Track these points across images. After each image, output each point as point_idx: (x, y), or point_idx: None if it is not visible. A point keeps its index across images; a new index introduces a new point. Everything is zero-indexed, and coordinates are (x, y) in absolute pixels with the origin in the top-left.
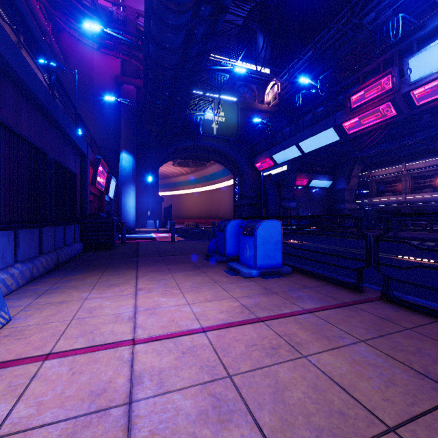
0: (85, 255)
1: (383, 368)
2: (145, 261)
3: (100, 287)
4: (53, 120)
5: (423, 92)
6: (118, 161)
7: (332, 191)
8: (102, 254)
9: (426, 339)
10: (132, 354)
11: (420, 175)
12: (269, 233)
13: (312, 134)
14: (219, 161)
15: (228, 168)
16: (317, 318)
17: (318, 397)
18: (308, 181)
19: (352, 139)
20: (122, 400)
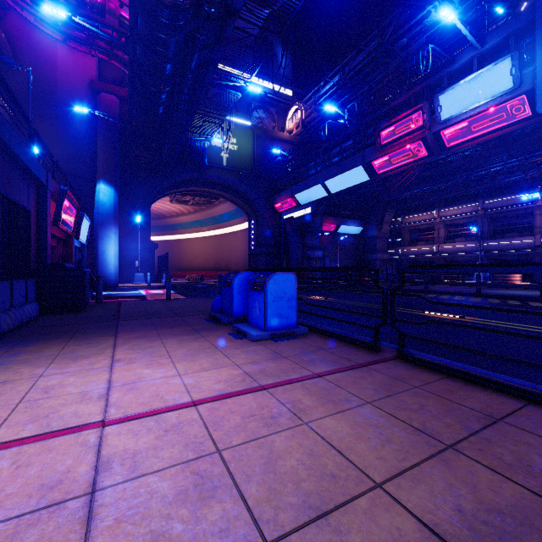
0: (42, 320)
1: (383, 428)
2: (128, 326)
3: (62, 360)
4: None
5: (453, 133)
6: (93, 193)
7: (363, 238)
8: (69, 318)
9: (431, 396)
10: (100, 437)
11: (453, 223)
12: (281, 287)
13: (339, 172)
14: (230, 199)
15: (241, 207)
16: (326, 382)
17: (312, 462)
18: (336, 227)
19: (383, 180)
20: (83, 490)
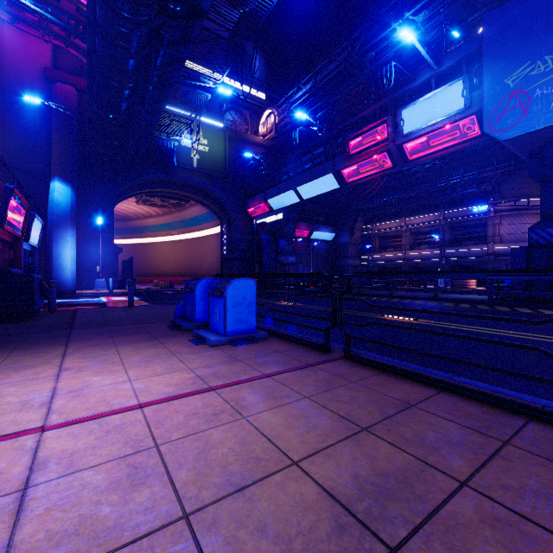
0: None
1: (313, 417)
2: (81, 334)
3: (3, 371)
4: None
5: (414, 146)
6: (47, 192)
7: (336, 245)
8: (14, 328)
9: (363, 389)
10: (38, 441)
11: (418, 231)
12: (241, 293)
13: (311, 178)
14: (201, 202)
15: (213, 211)
16: (273, 381)
17: (242, 449)
18: (309, 233)
19: (353, 188)
20: (15, 487)
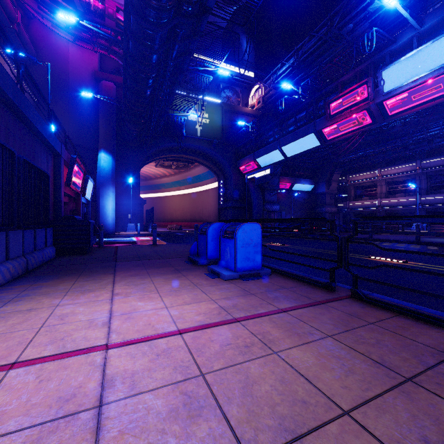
0: (58, 260)
1: (345, 359)
2: (123, 266)
3: (73, 293)
4: (22, 116)
5: (395, 103)
6: (96, 160)
7: (314, 195)
8: (78, 259)
9: (385, 331)
10: (105, 358)
11: (393, 181)
12: (249, 235)
13: (294, 139)
14: (203, 163)
15: (212, 170)
16: (290, 317)
17: (284, 388)
18: (291, 185)
19: (331, 145)
20: (92, 403)
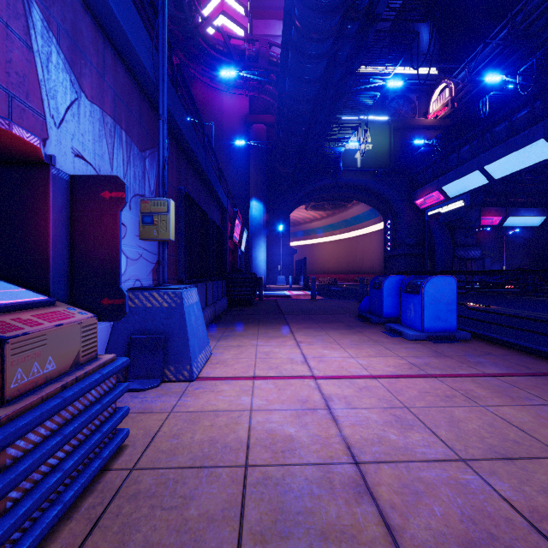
0: (232, 310)
1: None
2: (293, 318)
3: (263, 337)
4: (207, 181)
5: None
6: (246, 209)
7: (546, 231)
8: (248, 310)
9: None
10: (317, 384)
11: None
12: (439, 290)
13: (507, 152)
14: (364, 200)
15: (376, 207)
16: (500, 381)
17: (493, 430)
18: (501, 219)
19: None
20: (323, 407)
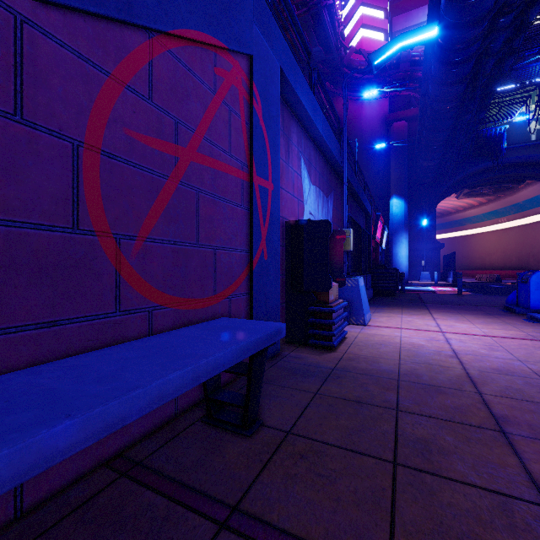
0: (377, 298)
1: None
2: (433, 306)
3: (406, 314)
4: (357, 198)
5: None
6: (385, 207)
7: None
8: (391, 299)
9: None
10: (443, 334)
11: None
12: None
13: None
14: None
15: None
16: None
17: None
18: None
19: None
20: (444, 340)
